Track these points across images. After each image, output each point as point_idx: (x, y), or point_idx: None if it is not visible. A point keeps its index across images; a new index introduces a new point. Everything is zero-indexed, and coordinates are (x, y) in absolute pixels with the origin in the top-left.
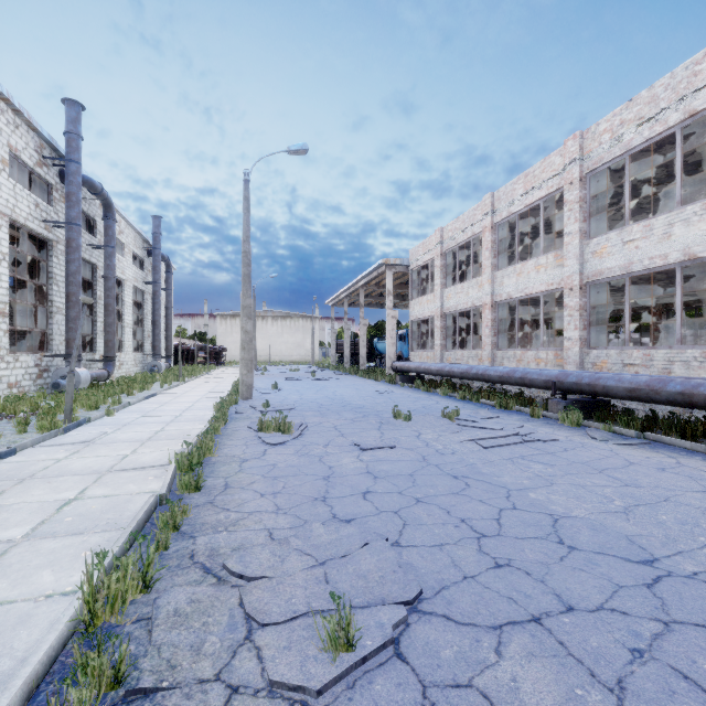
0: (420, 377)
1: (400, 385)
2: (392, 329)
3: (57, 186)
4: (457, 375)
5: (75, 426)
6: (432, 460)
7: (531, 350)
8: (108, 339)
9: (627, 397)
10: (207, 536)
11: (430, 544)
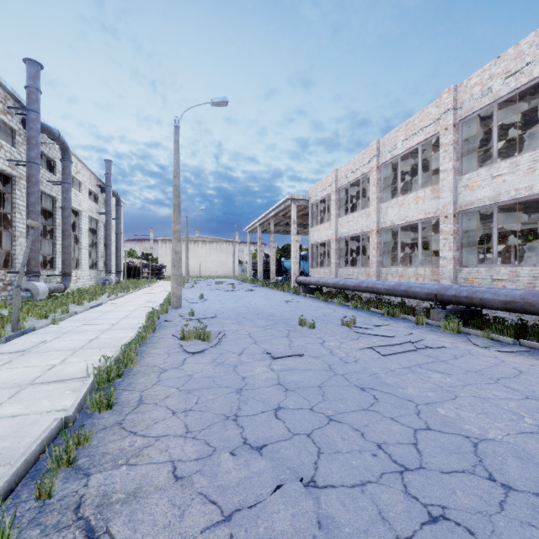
0: (319, 289)
1: (303, 295)
2: (296, 250)
3: (20, 132)
4: (350, 288)
5: (19, 335)
6: (338, 369)
7: (411, 267)
8: (65, 258)
9: (502, 308)
10: (104, 474)
11: (350, 483)
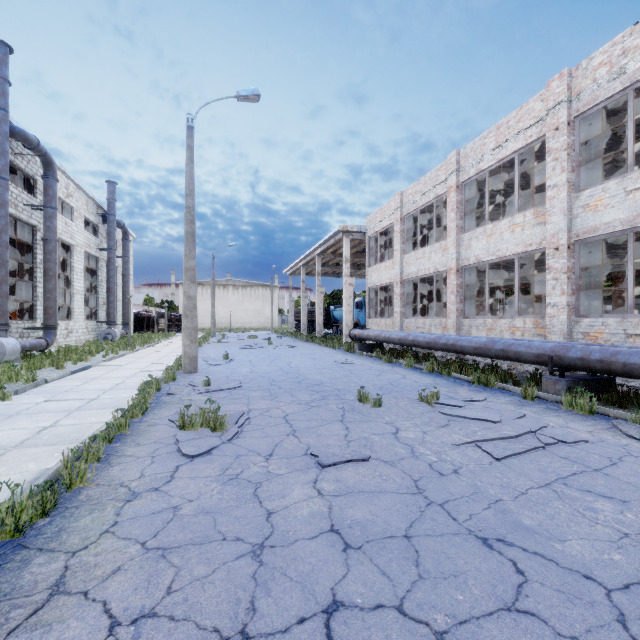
0: (379, 346)
1: (359, 354)
2: (349, 296)
3: None
4: (422, 345)
5: None
6: (432, 491)
7: (504, 317)
8: (48, 305)
9: None
10: None
11: None
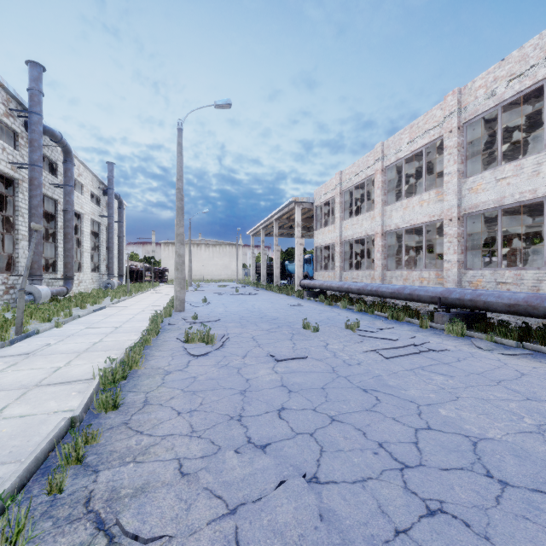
0: (323, 293)
1: (307, 299)
2: (300, 254)
3: (23, 134)
4: (354, 291)
5: (23, 338)
6: (341, 371)
7: (415, 270)
8: (67, 261)
9: (506, 311)
10: (112, 470)
11: (351, 479)
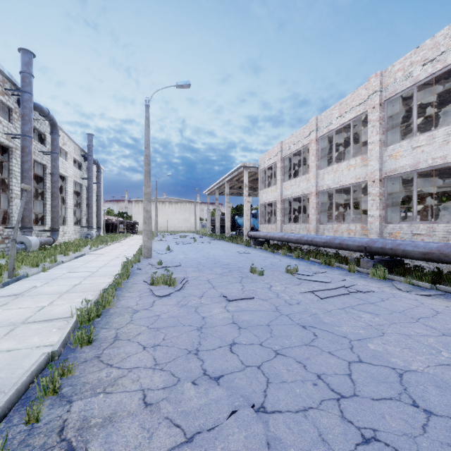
0: (267, 242)
1: (254, 247)
2: (247, 209)
3: (16, 110)
4: (293, 241)
5: (14, 281)
6: (283, 310)
7: (344, 224)
8: (54, 216)
9: (421, 258)
10: (84, 401)
11: (294, 409)
